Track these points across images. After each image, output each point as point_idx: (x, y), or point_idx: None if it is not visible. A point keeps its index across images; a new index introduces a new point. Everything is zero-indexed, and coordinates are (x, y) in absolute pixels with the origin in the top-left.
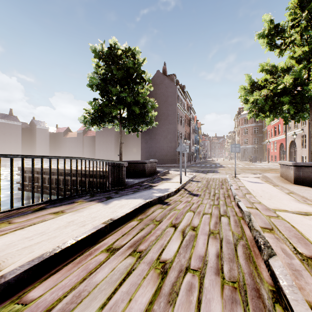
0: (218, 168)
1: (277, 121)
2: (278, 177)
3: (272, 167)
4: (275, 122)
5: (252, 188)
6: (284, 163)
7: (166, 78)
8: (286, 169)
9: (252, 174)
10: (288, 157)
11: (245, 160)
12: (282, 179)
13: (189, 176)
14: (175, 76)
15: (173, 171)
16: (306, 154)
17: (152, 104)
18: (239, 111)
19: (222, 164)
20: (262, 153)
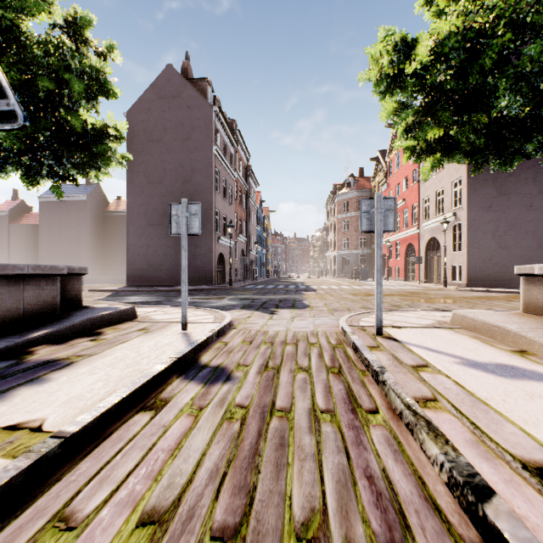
0: (304, 293)
1: (401, 203)
2: None
3: (408, 289)
4: (398, 205)
5: None
6: None
7: (188, 85)
8: None
9: (408, 312)
10: (423, 269)
11: (346, 277)
12: None
13: (196, 336)
14: (210, 85)
15: (164, 309)
16: (463, 262)
17: (96, 78)
18: (335, 191)
19: (309, 283)
20: (372, 264)
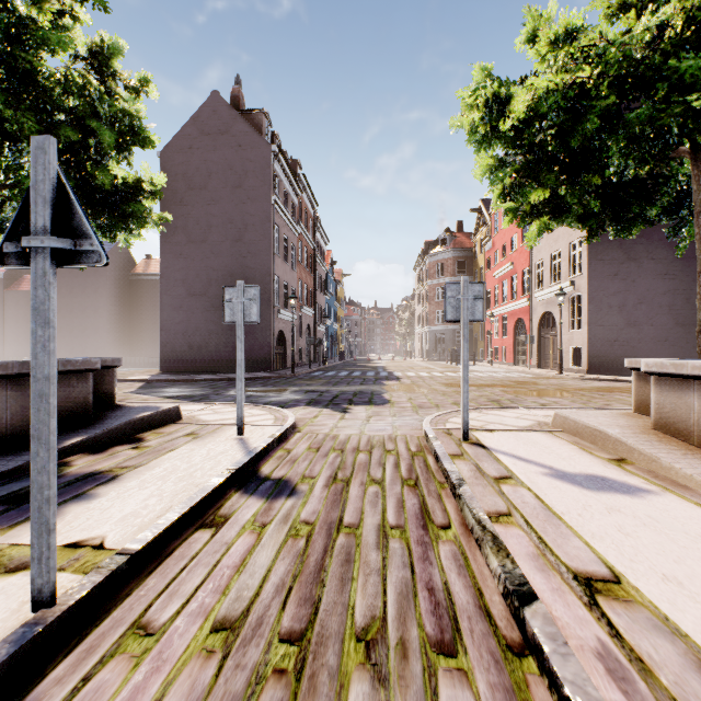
0: (385, 383)
1: (509, 267)
2: (659, 438)
3: (515, 377)
4: (505, 270)
5: None
6: None
7: (240, 117)
8: None
9: (506, 410)
10: (536, 351)
11: (440, 359)
12: (692, 448)
13: (255, 442)
14: (267, 118)
15: (213, 407)
16: (584, 344)
17: (128, 124)
18: (426, 249)
19: (392, 368)
20: (473, 343)
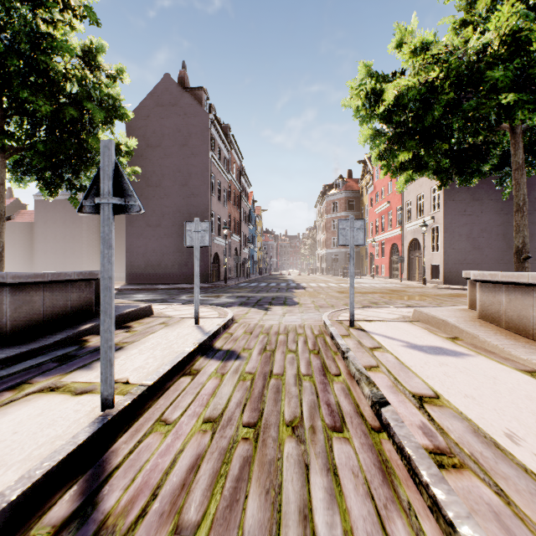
0: (294, 291)
1: (386, 205)
2: (480, 323)
3: (390, 287)
4: (383, 207)
5: (495, 418)
6: (512, 278)
7: (185, 93)
8: (519, 299)
9: (381, 308)
10: (406, 268)
11: (335, 274)
12: (501, 329)
13: (208, 328)
14: (206, 93)
15: (173, 306)
16: (441, 262)
17: (112, 104)
18: (324, 191)
19: (299, 281)
20: (360, 262)
